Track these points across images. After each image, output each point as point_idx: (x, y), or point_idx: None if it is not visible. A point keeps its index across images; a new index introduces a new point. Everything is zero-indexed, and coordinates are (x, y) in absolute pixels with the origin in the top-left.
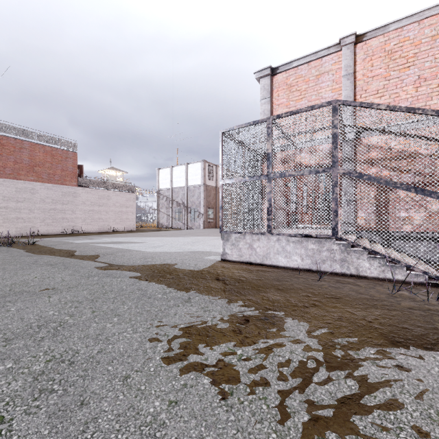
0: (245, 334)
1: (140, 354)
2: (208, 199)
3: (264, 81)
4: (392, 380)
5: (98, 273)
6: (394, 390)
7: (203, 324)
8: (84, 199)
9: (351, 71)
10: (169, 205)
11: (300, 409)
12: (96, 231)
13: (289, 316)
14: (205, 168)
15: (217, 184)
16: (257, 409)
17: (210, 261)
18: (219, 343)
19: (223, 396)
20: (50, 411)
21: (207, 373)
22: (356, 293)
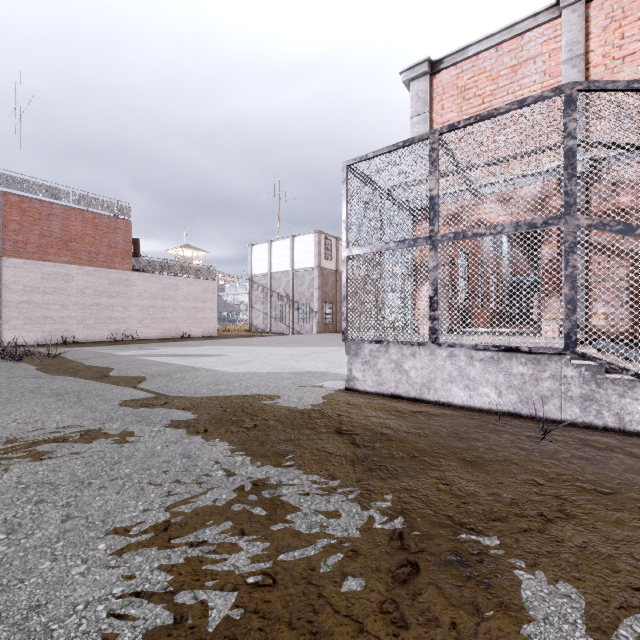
0: (415, 631)
1: None
2: (324, 290)
3: (417, 86)
4: None
5: (126, 413)
6: None
7: (303, 578)
8: (140, 290)
9: (580, 51)
10: (267, 298)
11: None
12: (158, 337)
13: (516, 555)
14: (320, 242)
15: (338, 267)
16: None
17: (326, 392)
18: None
19: None
20: None
21: None
22: None
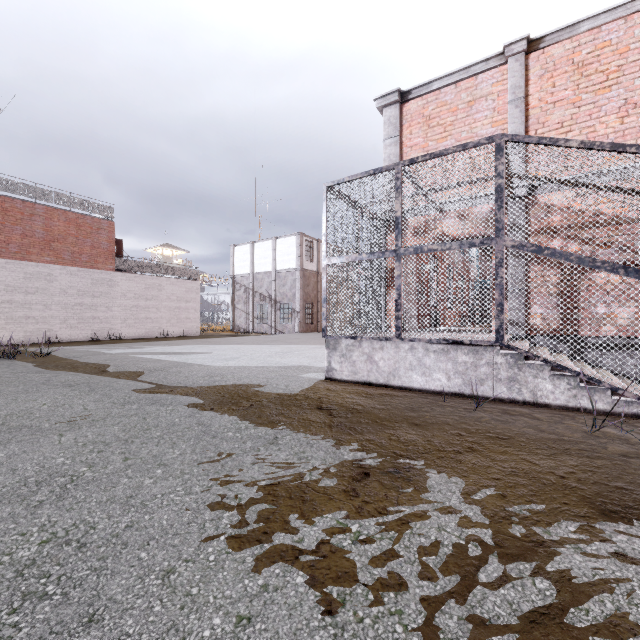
0: (363, 497)
1: (194, 530)
2: (306, 290)
3: (389, 112)
4: (612, 580)
5: (139, 398)
6: (618, 599)
7: (296, 481)
8: (124, 290)
9: (521, 95)
10: (249, 299)
11: (461, 634)
12: (142, 336)
13: (432, 467)
14: (302, 244)
15: (320, 268)
16: (387, 632)
17: (309, 381)
18: (321, 513)
19: (328, 608)
20: (35, 633)
21: (302, 565)
22: (535, 431)
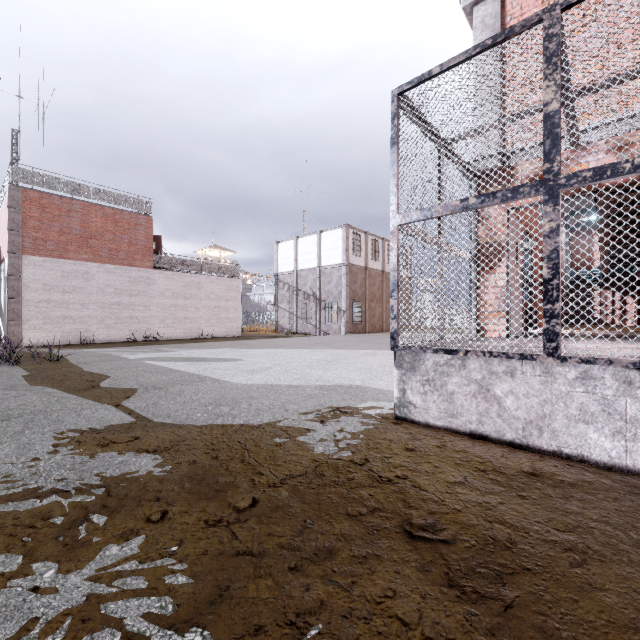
0: None
1: None
2: (353, 288)
3: (483, 10)
4: None
5: (62, 462)
6: None
7: None
8: (162, 289)
9: None
10: (293, 297)
11: None
12: (180, 337)
13: None
14: (348, 237)
15: (368, 263)
16: None
17: (368, 422)
18: None
19: None
20: None
21: None
22: None
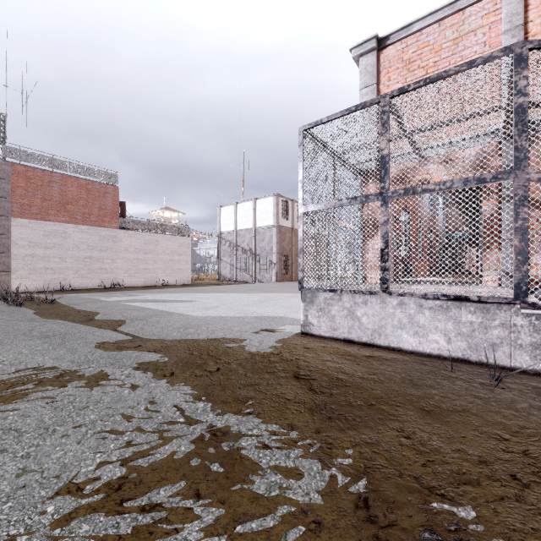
0: None
1: None
2: (282, 245)
3: (366, 61)
4: None
5: (101, 356)
6: None
7: None
8: (126, 245)
9: (519, 22)
10: (233, 252)
11: None
12: (141, 285)
13: (499, 533)
14: (278, 204)
15: (294, 225)
16: None
17: (284, 336)
18: None
19: None
20: None
21: None
22: None
